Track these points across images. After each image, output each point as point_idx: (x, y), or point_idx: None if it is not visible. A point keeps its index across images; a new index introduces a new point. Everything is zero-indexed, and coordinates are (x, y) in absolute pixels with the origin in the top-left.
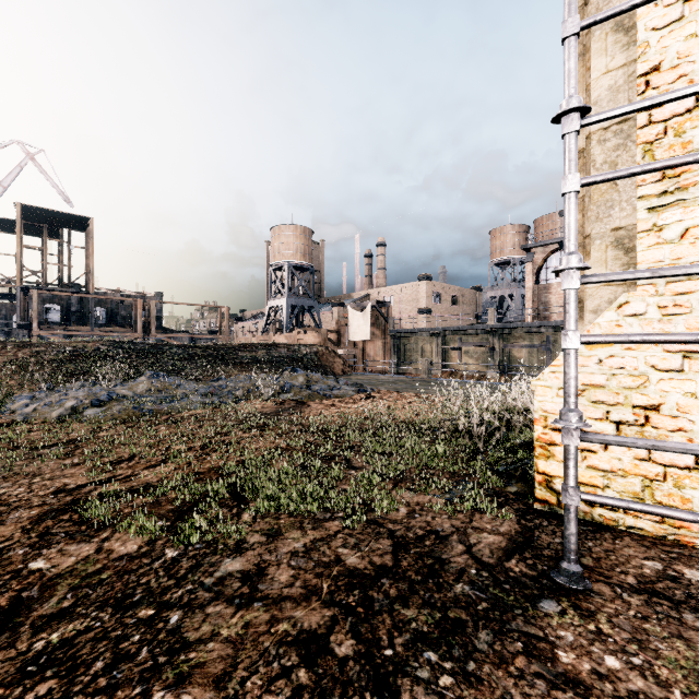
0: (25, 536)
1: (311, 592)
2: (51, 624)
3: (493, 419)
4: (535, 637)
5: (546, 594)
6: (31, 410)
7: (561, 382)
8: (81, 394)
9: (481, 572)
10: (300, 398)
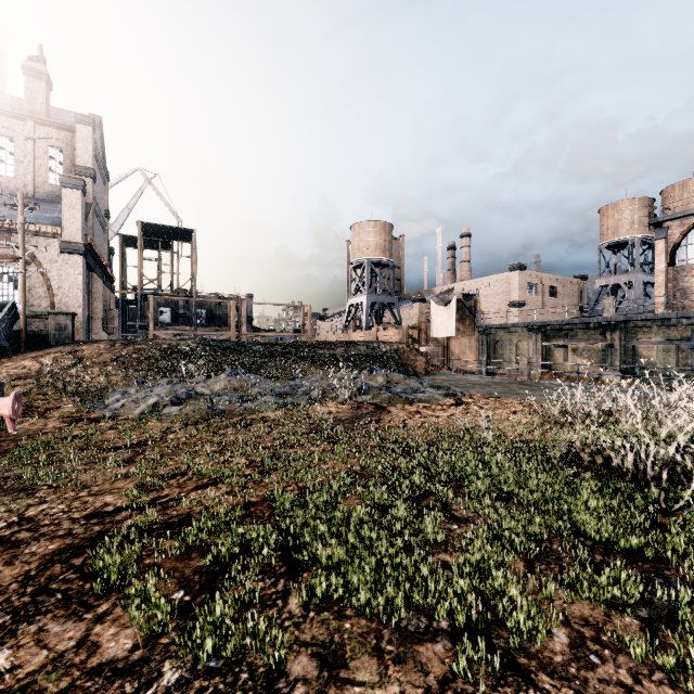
0: (19, 591)
1: None
2: None
3: (679, 457)
4: None
5: None
6: (119, 405)
7: None
8: (163, 391)
9: None
10: (379, 401)
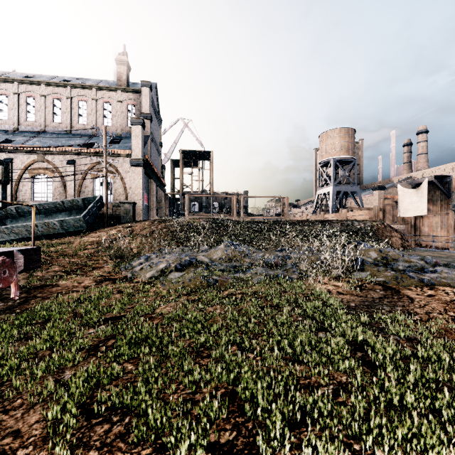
0: None
1: None
2: None
3: None
4: None
5: None
6: (139, 268)
7: None
8: (171, 258)
9: None
10: (384, 281)
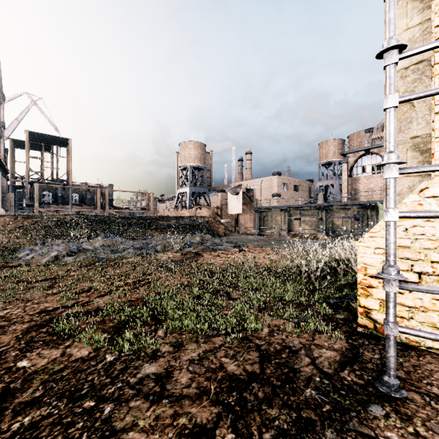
0: (17, 343)
1: (203, 392)
2: (26, 409)
3: (325, 267)
4: (368, 436)
5: (373, 400)
6: (30, 257)
7: (377, 244)
8: (61, 248)
9: (323, 380)
10: (197, 250)
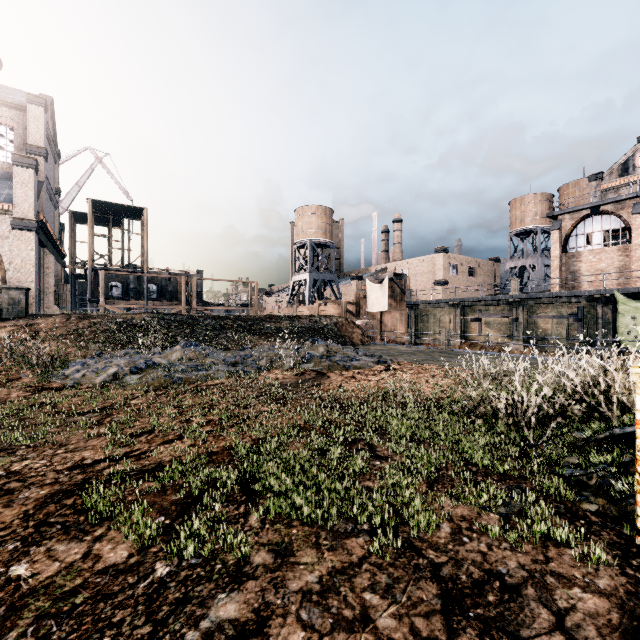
0: (23, 525)
1: None
2: None
3: (544, 405)
4: None
5: None
6: (80, 375)
7: None
8: (122, 362)
9: None
10: (320, 368)
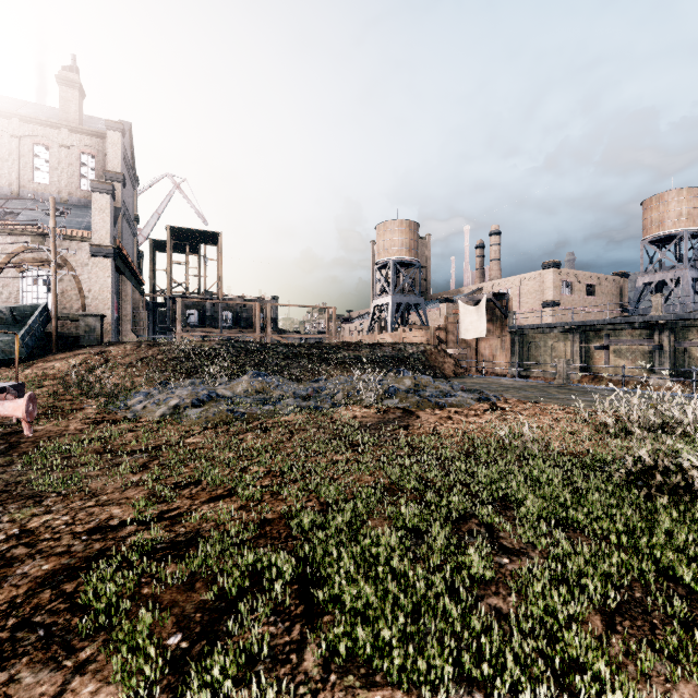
0: None
1: None
2: None
3: None
4: None
5: None
6: (141, 407)
7: None
8: (184, 393)
9: None
10: (407, 405)
